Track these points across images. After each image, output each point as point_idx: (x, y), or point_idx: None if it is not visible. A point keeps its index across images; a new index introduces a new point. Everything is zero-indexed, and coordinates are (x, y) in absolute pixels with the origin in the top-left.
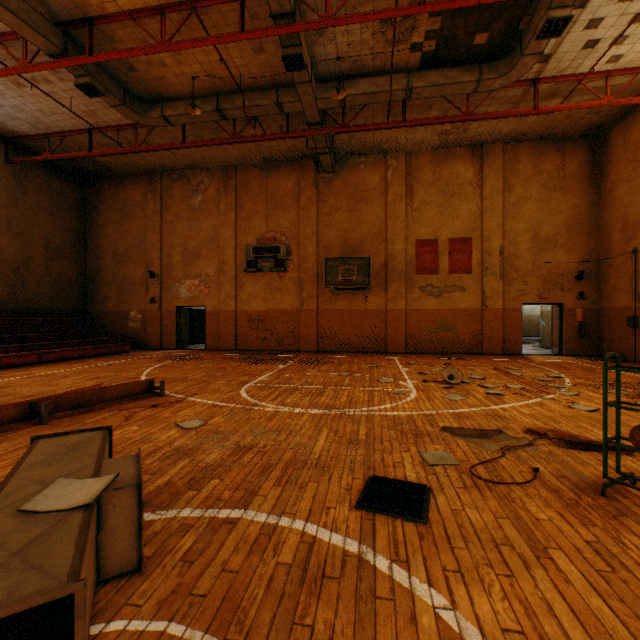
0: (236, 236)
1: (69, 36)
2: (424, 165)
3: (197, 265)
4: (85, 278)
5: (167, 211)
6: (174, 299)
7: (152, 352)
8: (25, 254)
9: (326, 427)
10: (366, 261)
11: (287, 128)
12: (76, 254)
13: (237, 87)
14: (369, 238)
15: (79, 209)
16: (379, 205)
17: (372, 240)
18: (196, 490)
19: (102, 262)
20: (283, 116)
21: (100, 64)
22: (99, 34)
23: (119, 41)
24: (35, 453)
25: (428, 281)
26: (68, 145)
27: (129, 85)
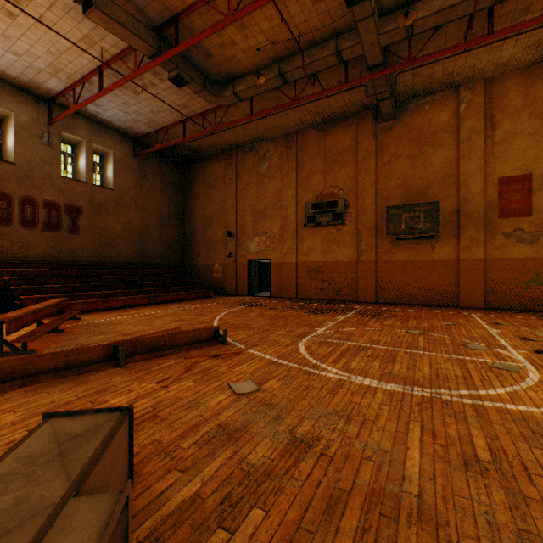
0: (296, 195)
1: (163, 39)
2: (510, 89)
3: (264, 224)
4: (184, 239)
5: (240, 180)
6: (246, 253)
7: (228, 298)
8: (145, 223)
9: (414, 420)
10: (435, 206)
11: (345, 78)
12: (178, 221)
13: (297, 48)
14: (436, 182)
15: (180, 186)
16: (448, 145)
17: (439, 184)
18: (227, 530)
19: (195, 226)
20: (341, 69)
21: (186, 58)
22: (183, 29)
23: (198, 31)
24: (18, 451)
25: (516, 225)
26: (171, 137)
27: (208, 72)
